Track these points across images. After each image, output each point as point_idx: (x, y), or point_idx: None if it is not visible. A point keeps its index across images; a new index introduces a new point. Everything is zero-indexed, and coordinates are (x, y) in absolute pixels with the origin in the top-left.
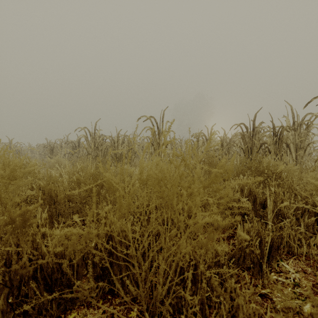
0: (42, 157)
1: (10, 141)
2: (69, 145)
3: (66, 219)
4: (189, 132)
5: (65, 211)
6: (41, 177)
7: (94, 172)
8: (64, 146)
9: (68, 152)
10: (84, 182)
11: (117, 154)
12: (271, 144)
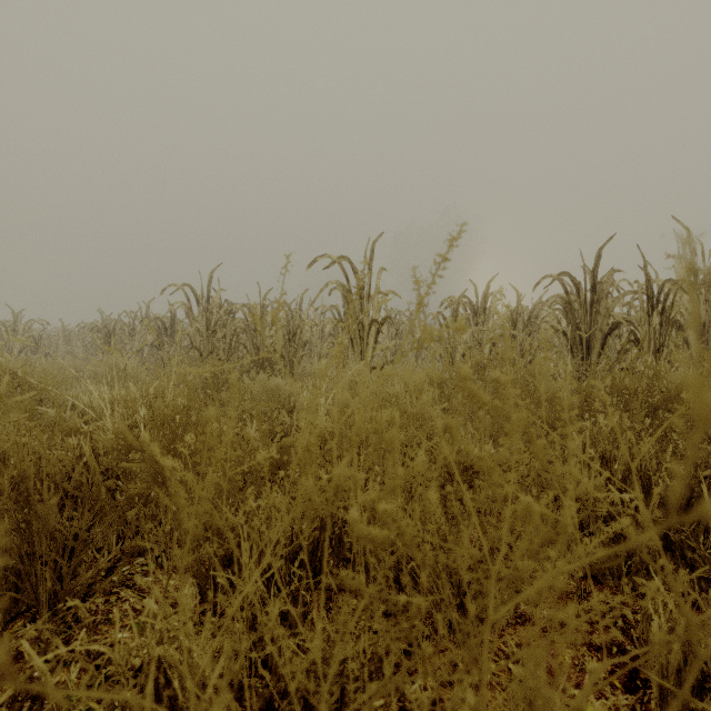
0: (90, 353)
1: (15, 318)
2: (153, 325)
3: (104, 542)
4: (689, 279)
5: (80, 538)
6: (70, 406)
7: (169, 415)
8: (141, 329)
9: (150, 342)
10: (140, 445)
11: (261, 347)
12: (643, 325)
